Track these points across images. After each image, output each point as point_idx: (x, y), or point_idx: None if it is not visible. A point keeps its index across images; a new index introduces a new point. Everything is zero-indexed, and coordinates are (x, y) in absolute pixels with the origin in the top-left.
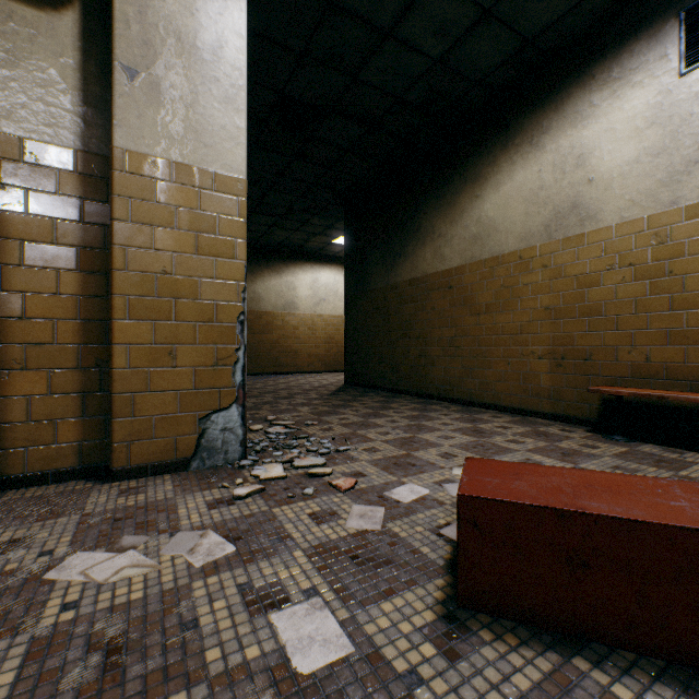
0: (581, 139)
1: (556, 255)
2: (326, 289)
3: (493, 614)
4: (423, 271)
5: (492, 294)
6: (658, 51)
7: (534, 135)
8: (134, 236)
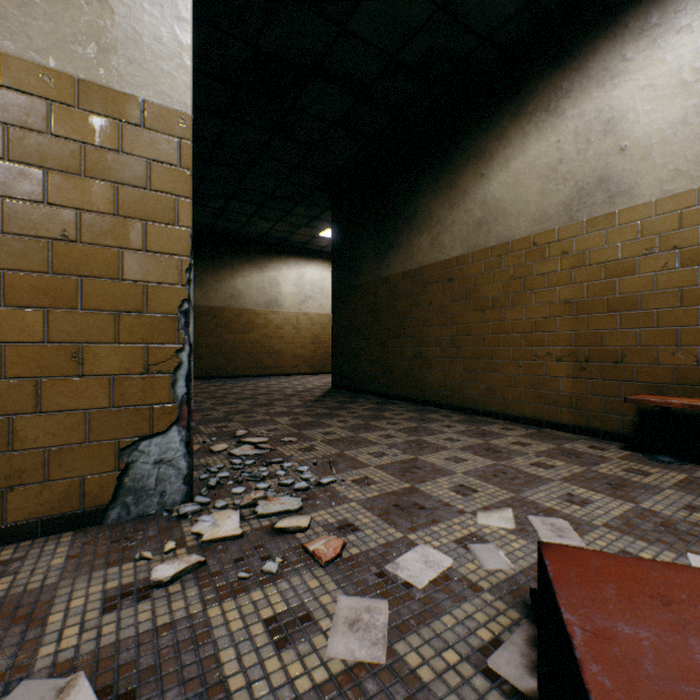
0: (611, 100)
1: (579, 239)
2: (311, 286)
3: None
4: (419, 262)
5: (499, 286)
6: None
7: (551, 101)
8: (14, 182)
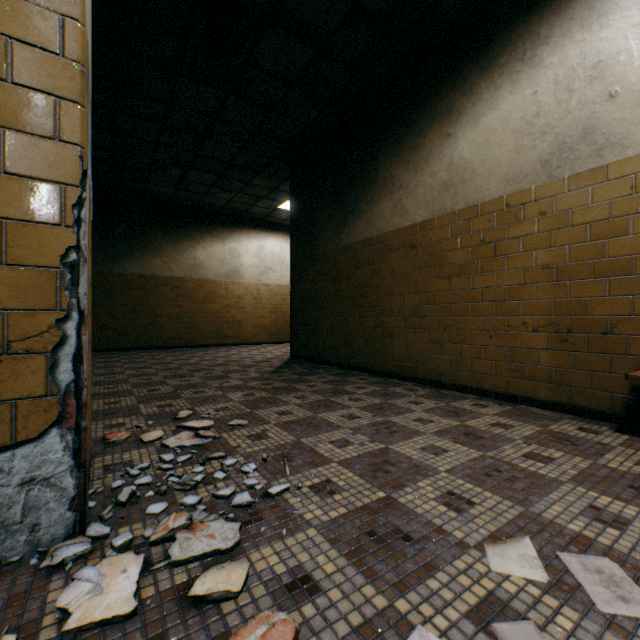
0: (598, 42)
1: (559, 197)
2: (272, 258)
3: None
4: (380, 229)
5: (468, 252)
6: None
7: (527, 49)
8: None
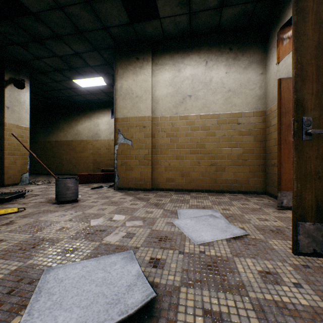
0: (98, 121)
1: (94, 142)
2: None
3: (81, 184)
4: (60, 139)
5: (81, 148)
6: (109, 113)
7: (90, 116)
8: (9, 139)
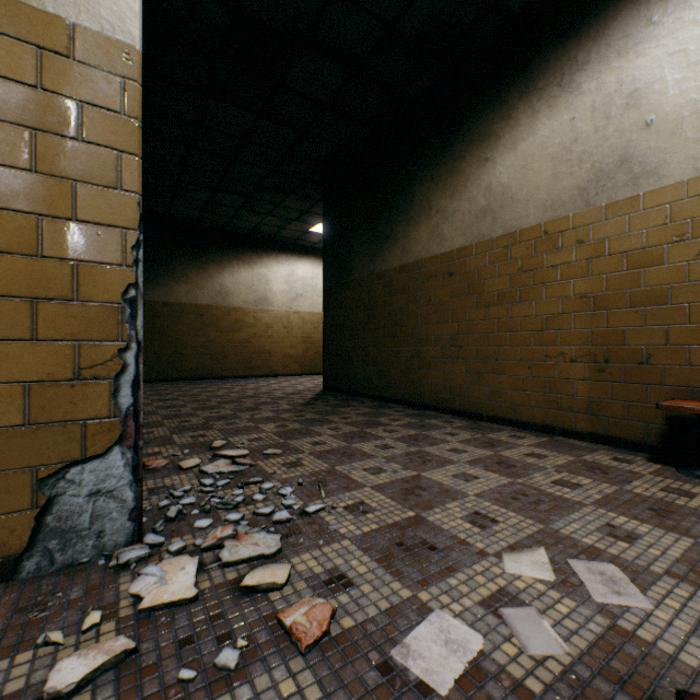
0: (634, 70)
1: (597, 226)
2: (303, 284)
3: None
4: (416, 255)
5: (506, 280)
6: None
7: (565, 74)
8: None
